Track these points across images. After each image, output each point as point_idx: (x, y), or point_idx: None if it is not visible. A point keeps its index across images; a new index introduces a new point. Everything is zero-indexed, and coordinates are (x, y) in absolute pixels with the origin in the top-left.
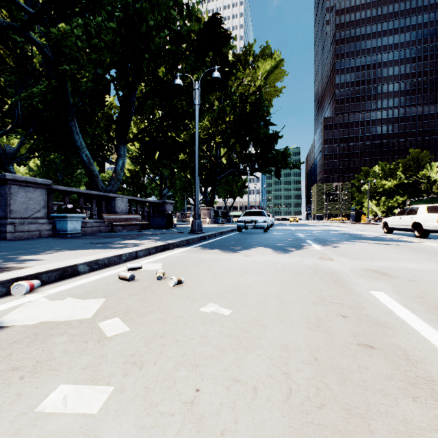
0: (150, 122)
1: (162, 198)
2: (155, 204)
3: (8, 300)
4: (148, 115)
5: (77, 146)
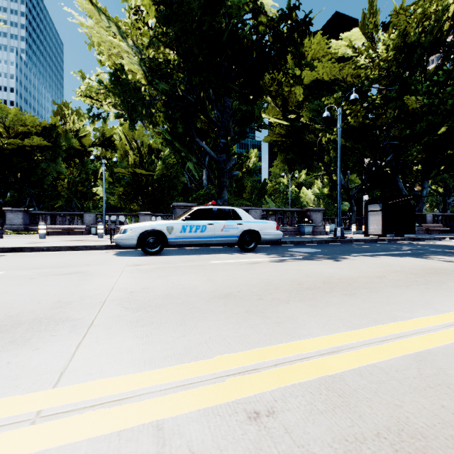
0: (449, 163)
1: (446, 207)
2: (450, 216)
3: (447, 240)
4: (448, 159)
5: (399, 188)
